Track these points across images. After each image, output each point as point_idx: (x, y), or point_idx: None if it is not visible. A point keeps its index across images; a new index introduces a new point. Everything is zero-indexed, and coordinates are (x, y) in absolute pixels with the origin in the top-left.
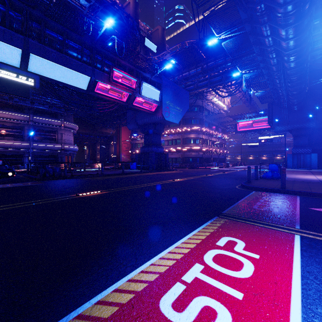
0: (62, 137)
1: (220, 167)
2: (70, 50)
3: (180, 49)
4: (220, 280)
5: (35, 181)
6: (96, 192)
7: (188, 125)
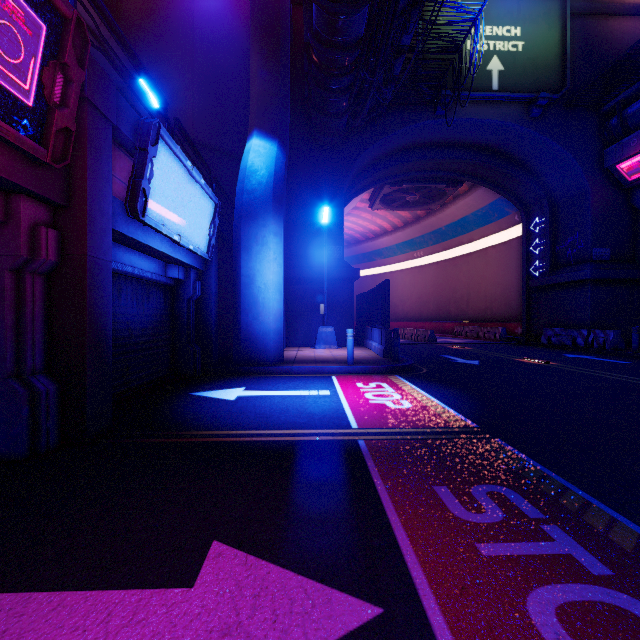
0: None
1: None
2: None
3: None
4: (375, 390)
5: None
6: None
7: None
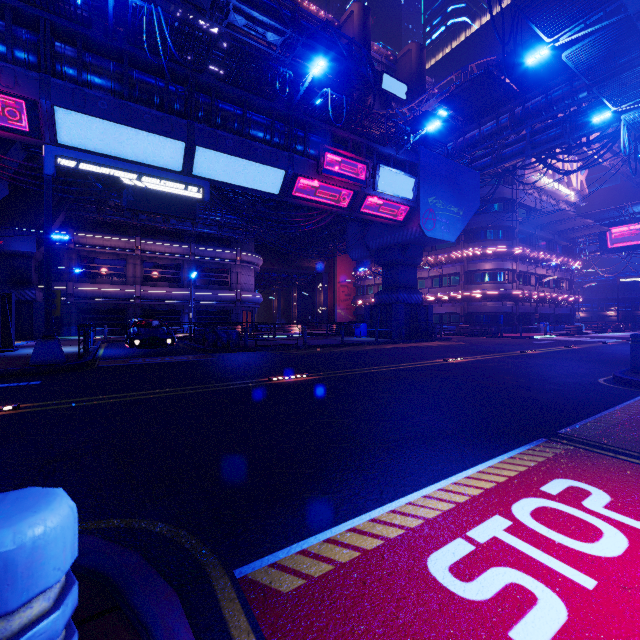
0: (238, 278)
1: (559, 334)
2: (254, 128)
3: (459, 82)
4: (545, 551)
5: (202, 354)
6: (300, 377)
7: (478, 243)
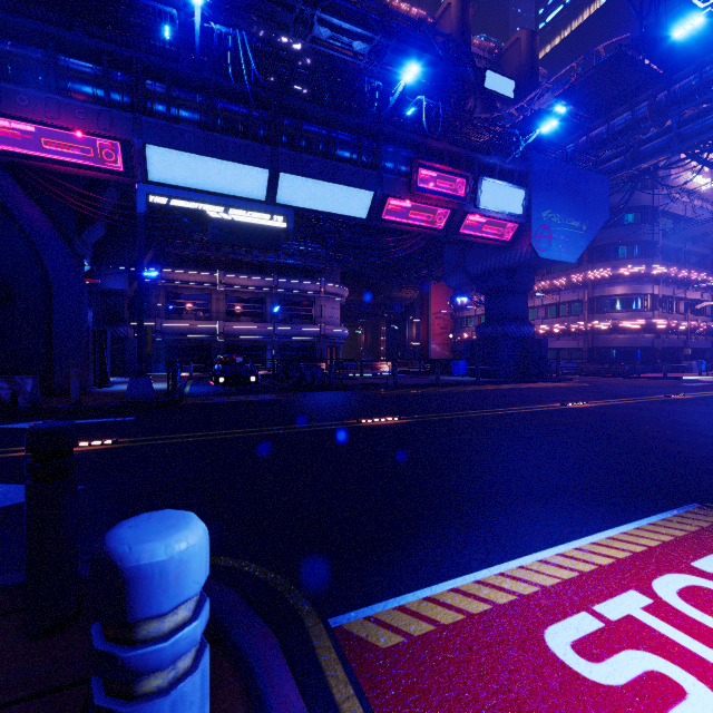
0: (322, 312)
1: None
2: (339, 148)
3: (581, 70)
4: (698, 639)
5: (286, 392)
6: (391, 420)
7: (607, 263)
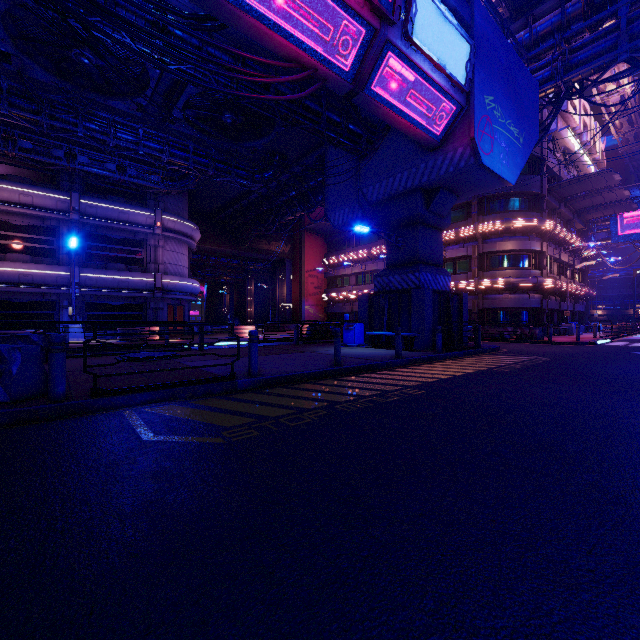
0: (158, 255)
1: (609, 337)
2: None
3: None
4: None
5: None
6: None
7: (498, 215)
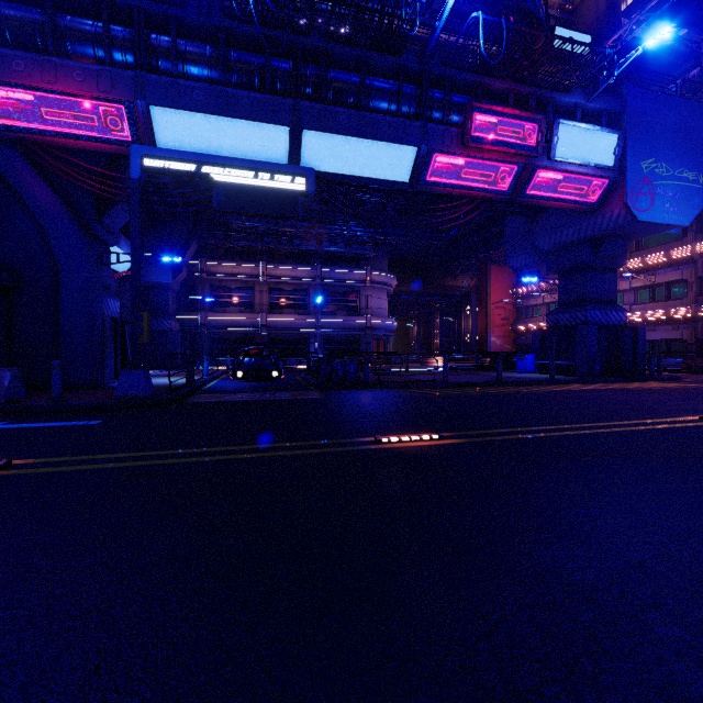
0: (368, 302)
1: None
2: (375, 97)
3: None
4: None
5: (312, 390)
6: (428, 439)
7: None
